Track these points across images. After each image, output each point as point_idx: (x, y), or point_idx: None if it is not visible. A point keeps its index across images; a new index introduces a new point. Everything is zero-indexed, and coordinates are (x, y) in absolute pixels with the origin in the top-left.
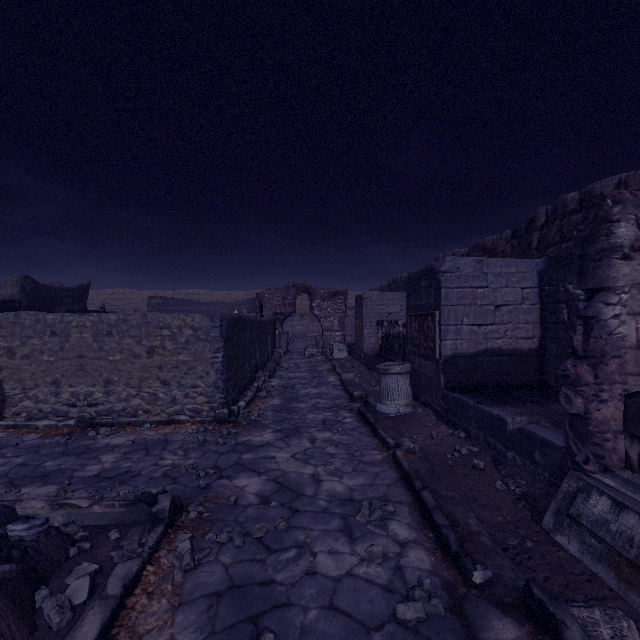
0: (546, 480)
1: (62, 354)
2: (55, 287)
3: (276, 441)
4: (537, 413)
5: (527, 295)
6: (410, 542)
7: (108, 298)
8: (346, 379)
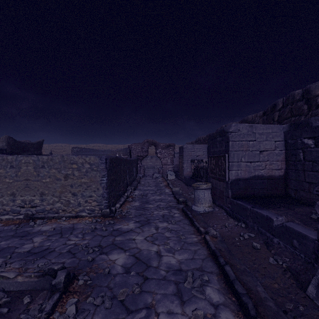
0: (302, 259)
1: (16, 178)
2: (25, 142)
3: (136, 228)
4: (290, 214)
5: (278, 145)
6: (220, 305)
7: (53, 148)
8: (175, 191)
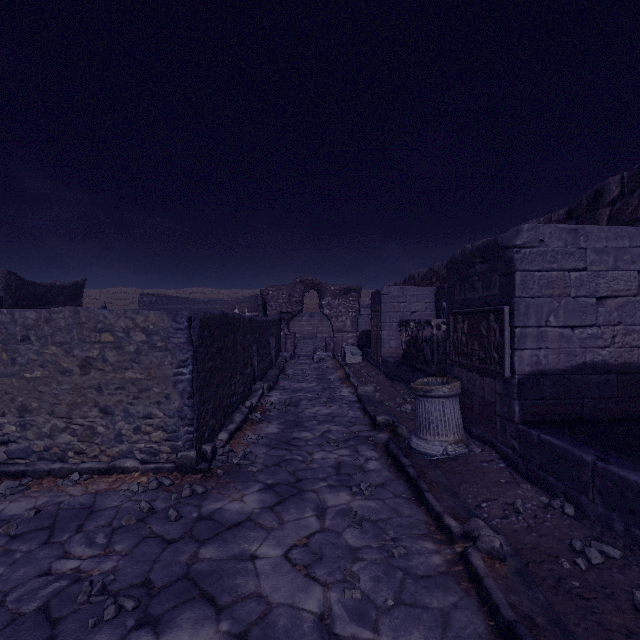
0: None
1: None
2: (45, 284)
3: (262, 513)
4: None
5: None
6: None
7: (111, 297)
8: (364, 394)
